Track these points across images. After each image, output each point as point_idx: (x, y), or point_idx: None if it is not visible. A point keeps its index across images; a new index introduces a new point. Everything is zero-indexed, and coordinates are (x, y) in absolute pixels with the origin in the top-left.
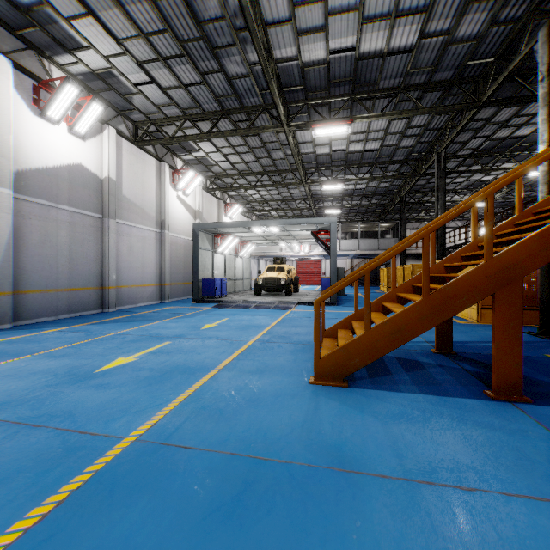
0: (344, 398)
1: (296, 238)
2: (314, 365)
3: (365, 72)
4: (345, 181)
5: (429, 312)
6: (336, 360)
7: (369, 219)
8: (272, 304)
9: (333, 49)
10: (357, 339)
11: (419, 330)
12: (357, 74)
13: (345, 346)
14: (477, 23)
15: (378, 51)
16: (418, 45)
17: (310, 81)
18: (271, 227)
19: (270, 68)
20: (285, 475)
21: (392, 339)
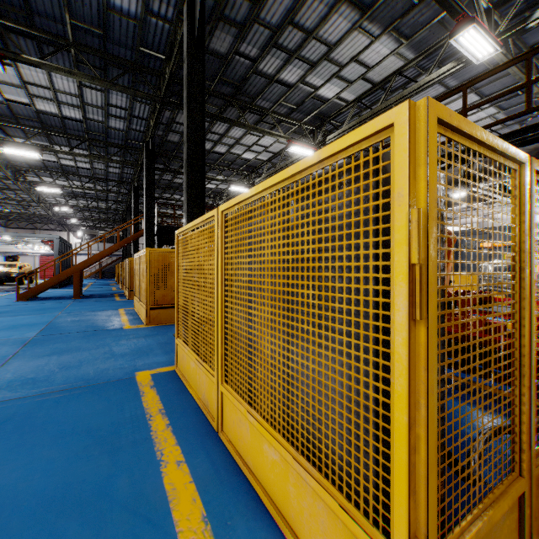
0: (26, 302)
1: (30, 242)
2: (17, 296)
3: (69, 168)
4: (75, 207)
5: (56, 280)
6: (25, 294)
7: (114, 226)
8: (4, 289)
9: (45, 159)
10: (33, 288)
11: (53, 284)
12: (64, 168)
13: (29, 290)
14: (116, 170)
15: (72, 165)
16: (93, 169)
17: (33, 163)
18: (3, 237)
19: (1, 157)
20: (2, 306)
21: (44, 287)
